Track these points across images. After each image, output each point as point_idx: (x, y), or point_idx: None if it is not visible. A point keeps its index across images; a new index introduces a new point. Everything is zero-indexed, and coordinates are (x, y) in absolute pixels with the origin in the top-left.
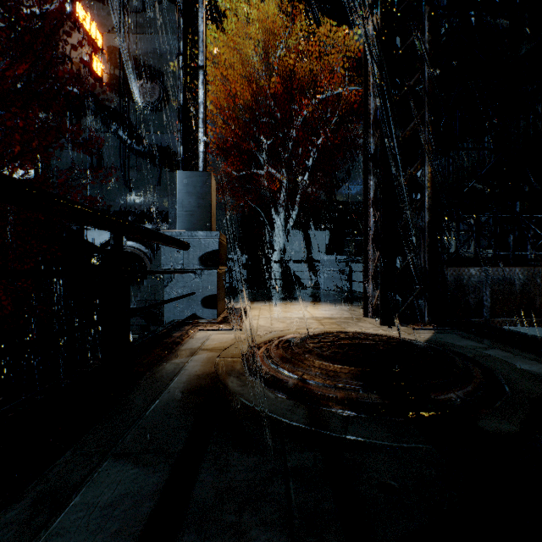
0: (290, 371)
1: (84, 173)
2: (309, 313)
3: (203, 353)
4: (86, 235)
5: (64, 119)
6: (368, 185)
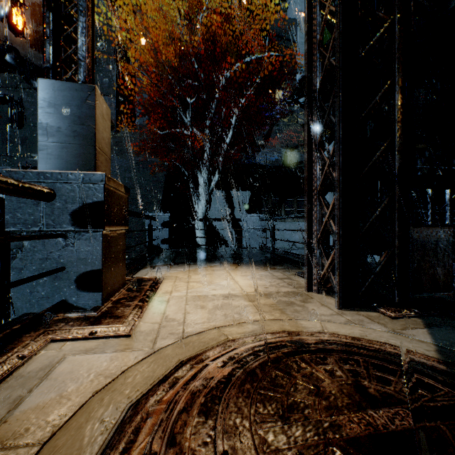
0: None
1: (3, 128)
2: (237, 285)
3: None
4: None
5: None
6: (313, 122)
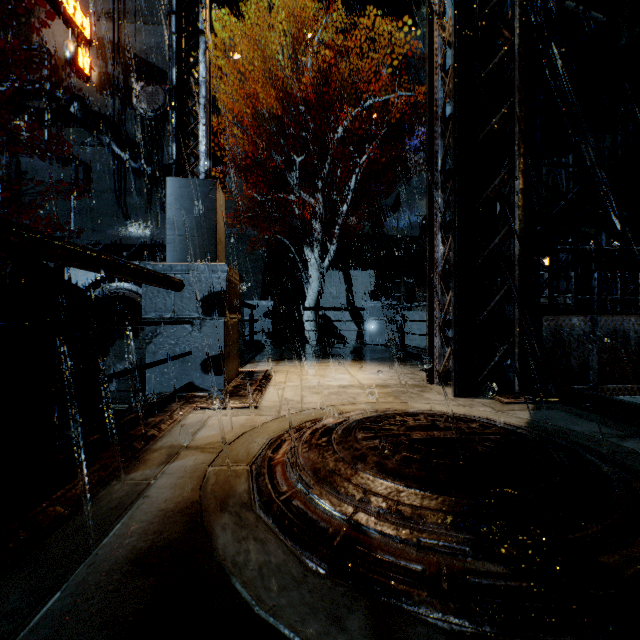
0: (330, 502)
1: (67, 196)
2: (354, 378)
3: (188, 456)
4: (67, 274)
5: (41, 128)
6: (435, 203)
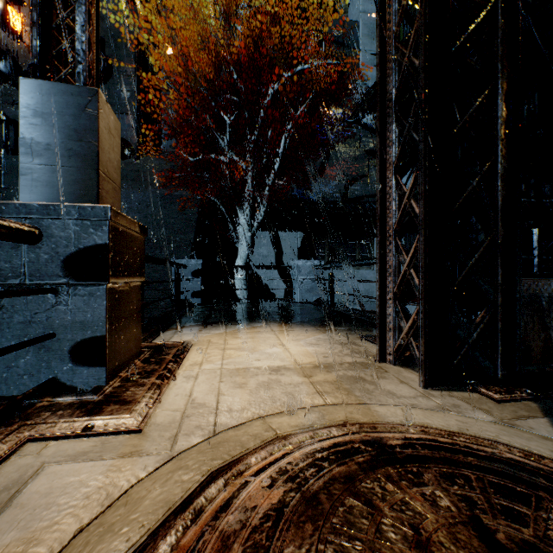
0: None
1: None
2: (288, 354)
3: None
4: None
5: None
6: (387, 141)
